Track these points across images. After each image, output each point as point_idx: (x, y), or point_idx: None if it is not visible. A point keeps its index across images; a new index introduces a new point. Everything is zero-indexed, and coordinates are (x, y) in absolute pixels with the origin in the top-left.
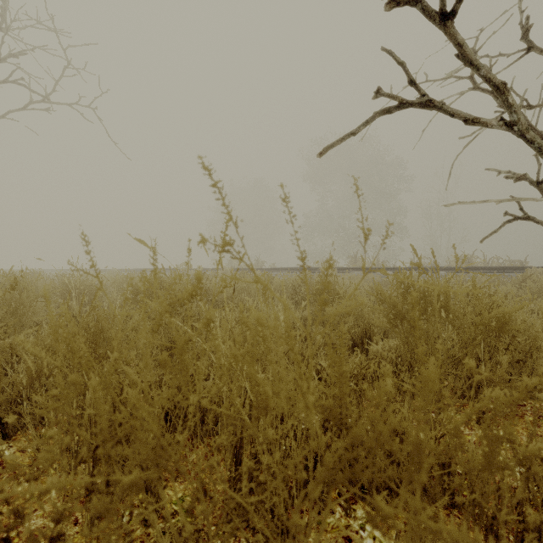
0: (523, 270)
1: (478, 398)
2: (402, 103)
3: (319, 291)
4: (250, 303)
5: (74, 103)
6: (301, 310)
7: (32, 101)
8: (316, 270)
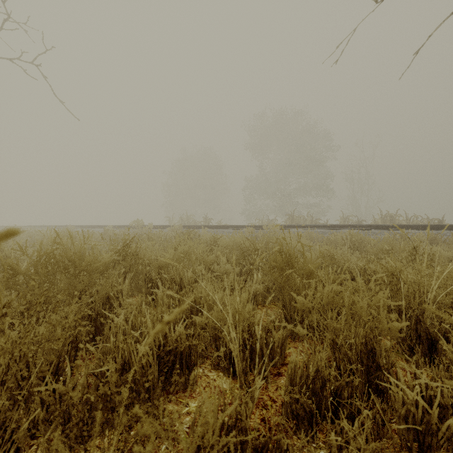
0: (449, 227)
1: None
2: None
3: (281, 266)
4: (190, 274)
5: (15, 58)
6: (253, 285)
7: None
8: (258, 227)
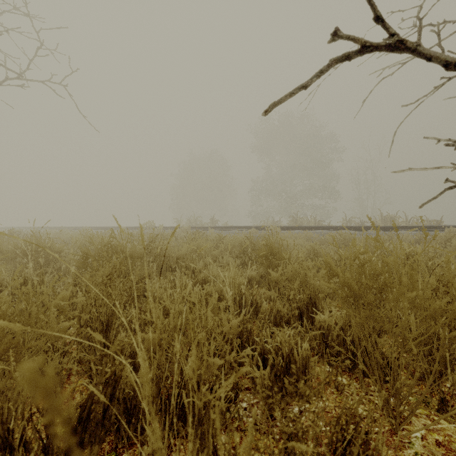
0: (441, 228)
1: (441, 386)
2: (365, 46)
3: (265, 254)
4: (200, 263)
5: (46, 81)
6: (248, 271)
7: (8, 78)
8: (262, 228)
